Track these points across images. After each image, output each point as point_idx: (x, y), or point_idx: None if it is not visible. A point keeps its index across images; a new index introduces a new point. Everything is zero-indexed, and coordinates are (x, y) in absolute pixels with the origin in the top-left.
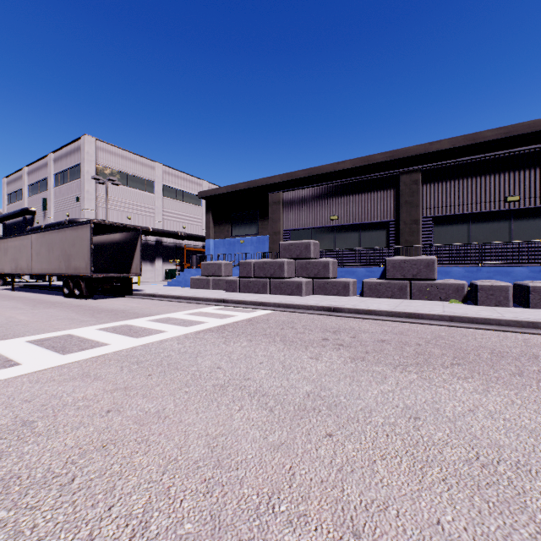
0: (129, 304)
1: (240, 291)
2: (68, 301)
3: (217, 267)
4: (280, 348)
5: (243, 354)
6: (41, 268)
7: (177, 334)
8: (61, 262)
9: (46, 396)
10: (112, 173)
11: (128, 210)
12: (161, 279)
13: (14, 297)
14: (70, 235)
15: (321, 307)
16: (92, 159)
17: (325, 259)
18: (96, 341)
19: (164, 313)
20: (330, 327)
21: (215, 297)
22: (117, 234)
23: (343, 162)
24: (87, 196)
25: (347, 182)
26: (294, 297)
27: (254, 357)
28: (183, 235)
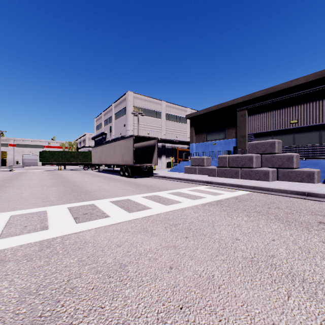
0: (153, 182)
1: (218, 176)
2: (122, 178)
3: (201, 160)
4: (281, 227)
5: (250, 228)
6: (110, 161)
7: (189, 204)
8: (119, 158)
9: (127, 243)
10: (140, 110)
11: (147, 129)
12: (164, 167)
13: (100, 176)
14: (123, 143)
15: (294, 191)
16: (131, 103)
17: (288, 154)
18: (144, 205)
19: (174, 188)
20: (316, 210)
21: (204, 180)
22: (144, 142)
23: (296, 80)
24: (129, 123)
25: (306, 92)
26: (263, 182)
27: (262, 232)
28: (176, 141)
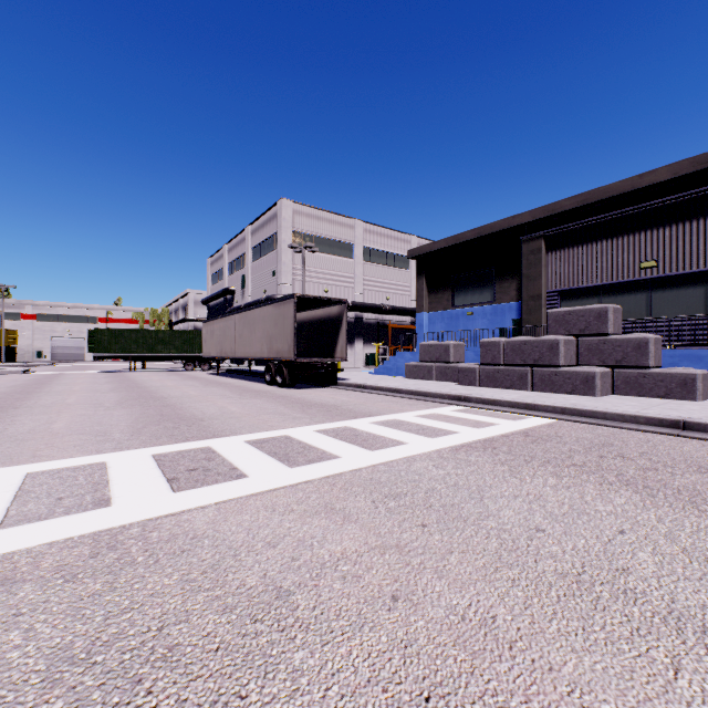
0: (338, 397)
1: (481, 384)
2: (271, 390)
3: (443, 350)
4: (634, 501)
5: (565, 504)
6: (244, 351)
7: (423, 449)
8: (263, 345)
9: (291, 539)
10: (308, 239)
11: (324, 282)
12: (361, 365)
13: (221, 384)
14: (272, 313)
15: (655, 419)
16: (288, 225)
17: (637, 336)
18: (322, 450)
19: (387, 412)
20: (707, 463)
21: (450, 393)
22: (318, 310)
23: (652, 172)
24: (283, 269)
25: (676, 200)
26: (582, 398)
27: (593, 514)
28: (387, 308)
